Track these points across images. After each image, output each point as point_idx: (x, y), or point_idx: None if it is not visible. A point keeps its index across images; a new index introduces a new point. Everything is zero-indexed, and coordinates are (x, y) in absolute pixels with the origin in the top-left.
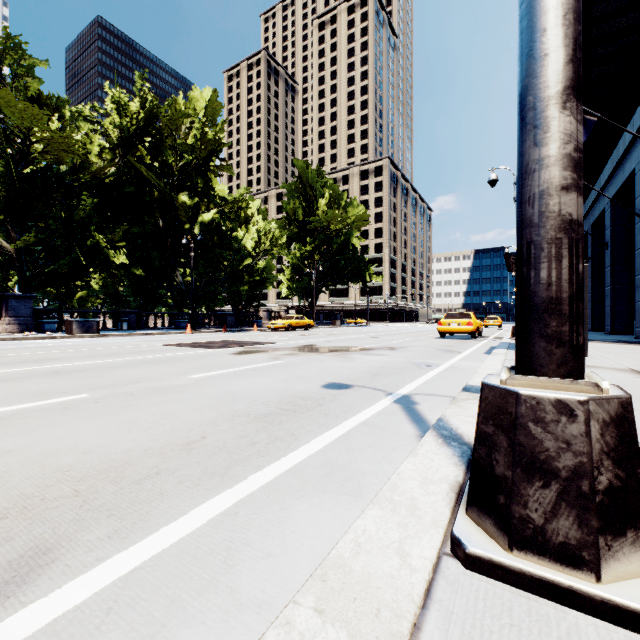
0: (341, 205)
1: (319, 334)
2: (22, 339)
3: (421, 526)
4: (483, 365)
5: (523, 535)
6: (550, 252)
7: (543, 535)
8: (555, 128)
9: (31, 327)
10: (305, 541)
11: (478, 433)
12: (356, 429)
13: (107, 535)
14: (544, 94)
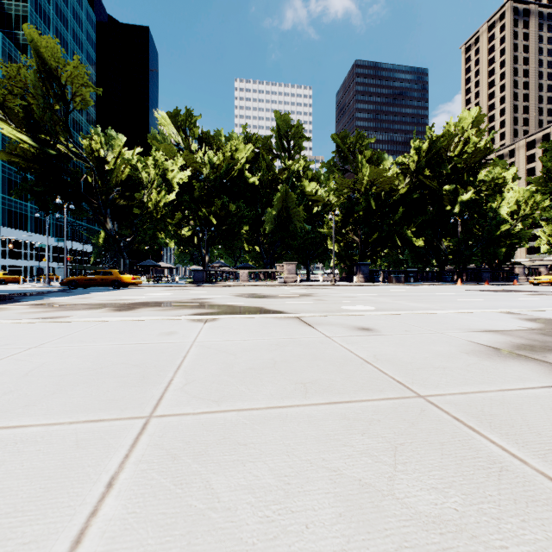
0: None
1: None
2: (376, 285)
3: None
4: None
5: None
6: None
7: None
8: None
9: (368, 280)
10: None
11: None
12: None
13: None
14: None
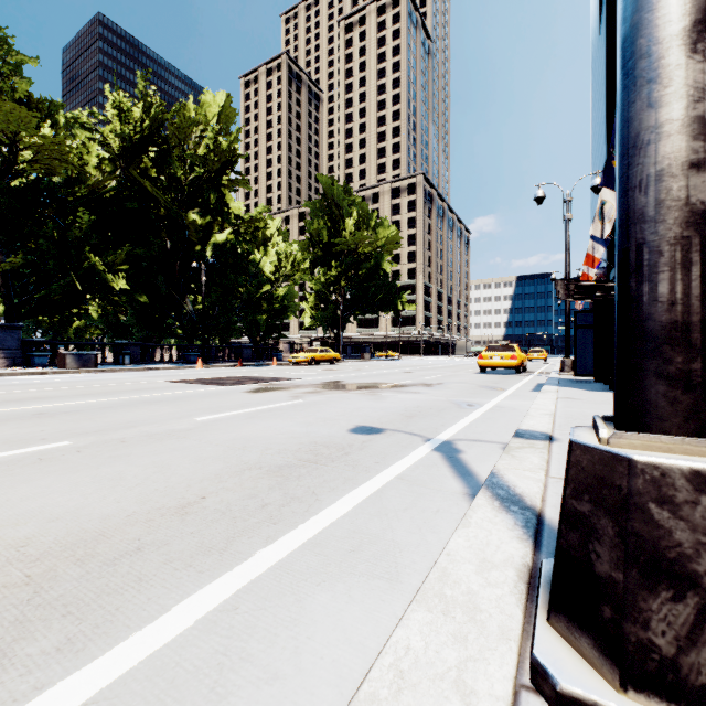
0: (370, 226)
1: (346, 369)
2: (7, 375)
3: (486, 639)
4: (534, 405)
5: (643, 669)
6: (674, 257)
7: (675, 672)
8: (681, 80)
9: (19, 361)
10: (326, 652)
11: (566, 511)
12: (390, 485)
13: (56, 646)
14: (664, 33)
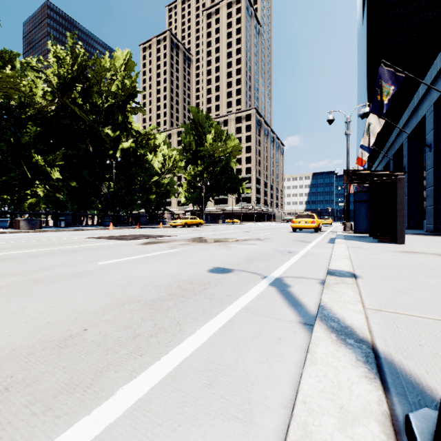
0: (222, 139)
1: (207, 229)
2: None
3: None
4: (334, 252)
5: None
6: None
7: None
8: None
9: None
10: None
11: None
12: (239, 315)
13: None
14: None
